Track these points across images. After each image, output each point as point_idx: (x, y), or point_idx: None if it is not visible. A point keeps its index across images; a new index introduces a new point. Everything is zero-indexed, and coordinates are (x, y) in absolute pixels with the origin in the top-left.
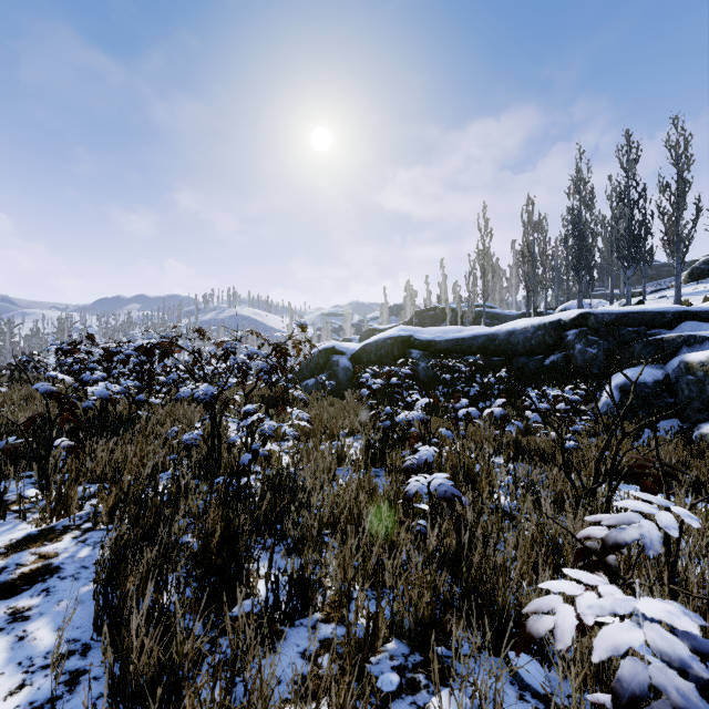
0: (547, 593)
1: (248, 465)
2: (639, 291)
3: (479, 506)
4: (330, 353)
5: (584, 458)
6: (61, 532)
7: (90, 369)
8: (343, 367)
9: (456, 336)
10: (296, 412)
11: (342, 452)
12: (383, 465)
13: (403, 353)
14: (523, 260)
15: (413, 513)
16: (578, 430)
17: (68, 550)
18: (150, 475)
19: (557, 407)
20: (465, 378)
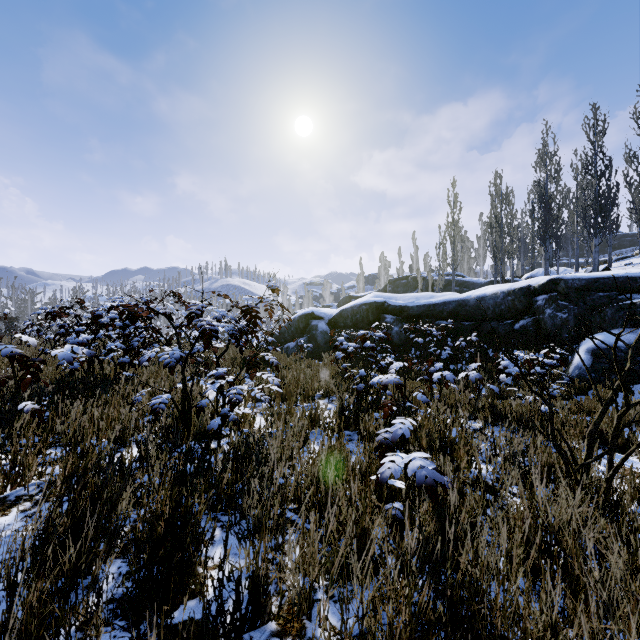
0: (553, 605)
1: (219, 429)
2: (602, 260)
3: (459, 482)
4: (309, 318)
5: (565, 424)
6: (11, 503)
7: (77, 332)
8: (322, 331)
9: (428, 302)
10: (265, 376)
11: (316, 415)
12: (357, 429)
13: (378, 318)
14: (491, 231)
15: (387, 492)
16: (554, 394)
17: (10, 526)
18: (120, 438)
19: (532, 370)
20: (437, 341)
